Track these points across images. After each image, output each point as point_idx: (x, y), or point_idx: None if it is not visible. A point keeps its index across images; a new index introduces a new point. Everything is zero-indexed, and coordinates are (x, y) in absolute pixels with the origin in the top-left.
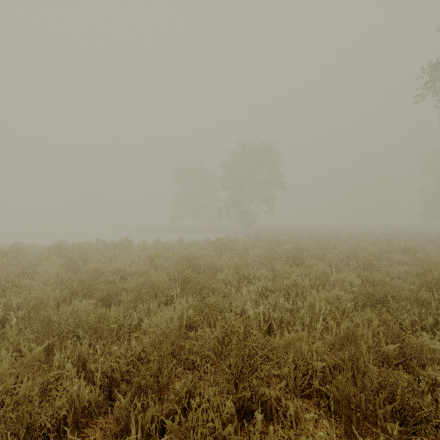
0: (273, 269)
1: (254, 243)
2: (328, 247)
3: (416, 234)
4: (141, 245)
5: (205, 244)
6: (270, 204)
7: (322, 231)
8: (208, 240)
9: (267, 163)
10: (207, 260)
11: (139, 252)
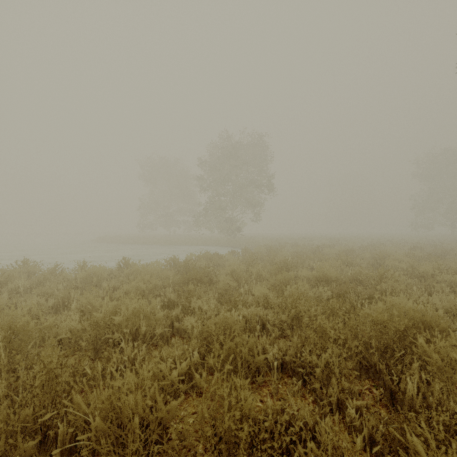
0: (325, 369)
1: (250, 268)
2: (382, 277)
3: (436, 246)
4: (38, 278)
5: (164, 272)
6: (258, 210)
7: (320, 242)
8: (174, 262)
9: (253, 161)
10: (103, 403)
11: (3, 301)
